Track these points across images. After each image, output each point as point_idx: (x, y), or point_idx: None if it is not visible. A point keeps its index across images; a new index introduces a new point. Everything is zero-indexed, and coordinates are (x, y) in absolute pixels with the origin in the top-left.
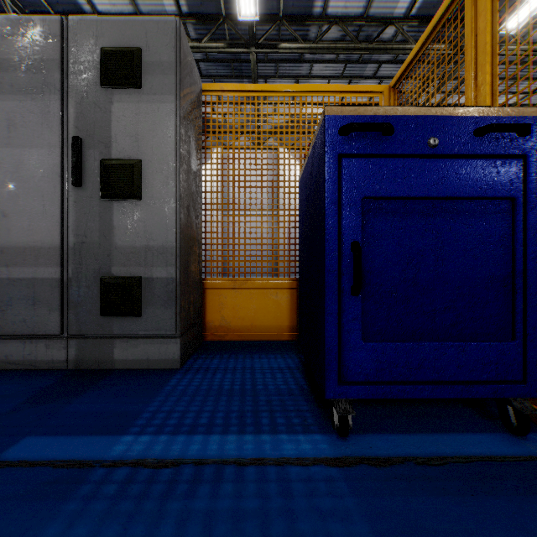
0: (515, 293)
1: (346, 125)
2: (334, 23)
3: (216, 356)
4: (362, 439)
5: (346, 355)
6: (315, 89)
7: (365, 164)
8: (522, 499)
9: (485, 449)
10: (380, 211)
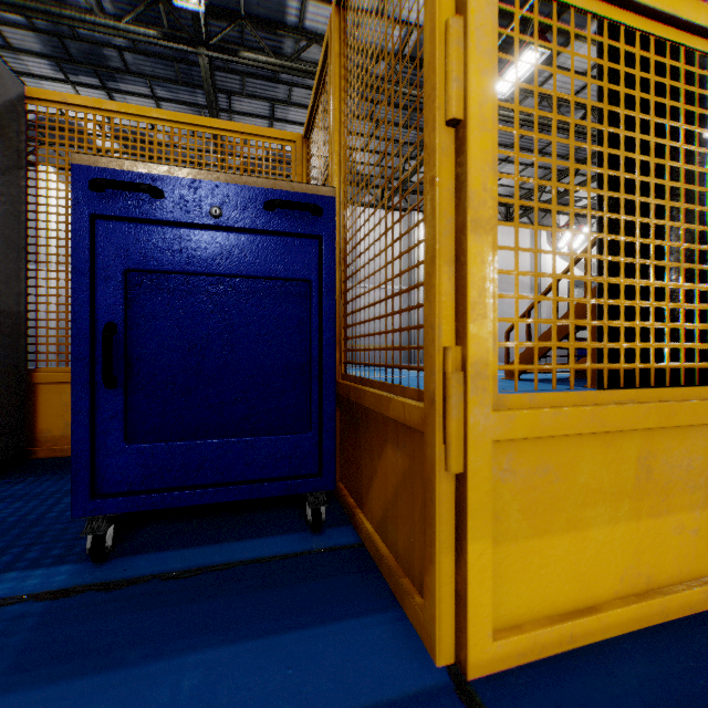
0: (311, 381)
1: (93, 180)
2: (314, 40)
3: (28, 479)
4: (126, 561)
5: (101, 462)
6: (207, 124)
7: (128, 230)
8: (241, 597)
9: (264, 551)
10: (153, 287)
